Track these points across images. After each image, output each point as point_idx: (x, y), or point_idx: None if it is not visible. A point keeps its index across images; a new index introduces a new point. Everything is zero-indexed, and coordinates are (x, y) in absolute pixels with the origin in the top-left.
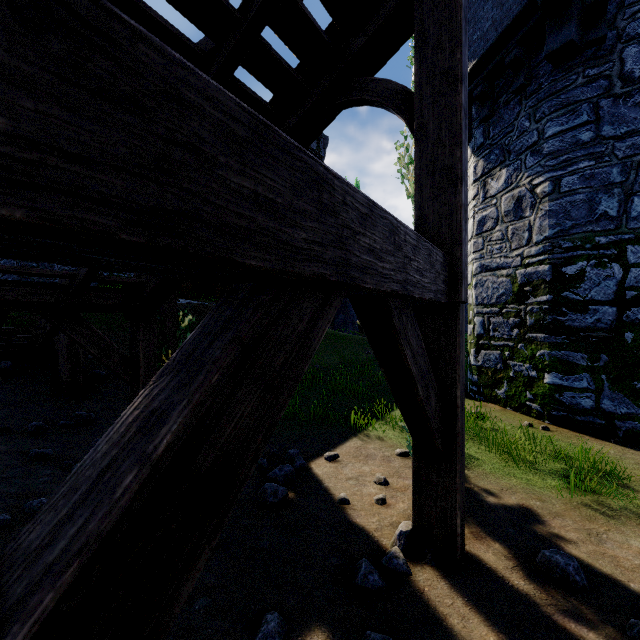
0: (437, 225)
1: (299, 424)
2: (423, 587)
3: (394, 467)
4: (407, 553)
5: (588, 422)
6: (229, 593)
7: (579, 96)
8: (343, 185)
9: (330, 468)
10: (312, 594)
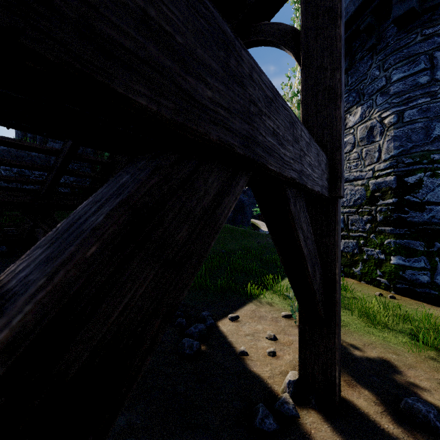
0: (320, 135)
1: (210, 293)
2: (310, 429)
3: (281, 326)
4: (295, 398)
5: (425, 293)
6: (151, 434)
7: (418, 50)
8: (250, 59)
9: (232, 326)
10: (219, 435)
